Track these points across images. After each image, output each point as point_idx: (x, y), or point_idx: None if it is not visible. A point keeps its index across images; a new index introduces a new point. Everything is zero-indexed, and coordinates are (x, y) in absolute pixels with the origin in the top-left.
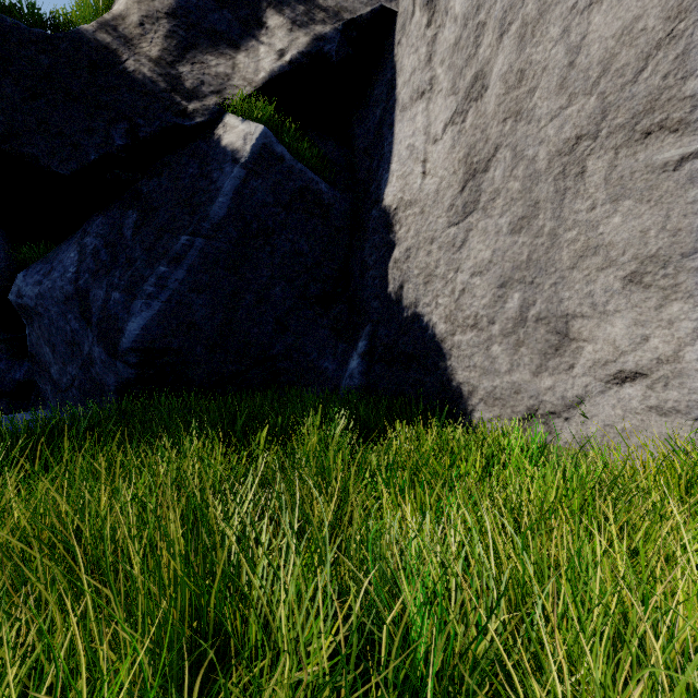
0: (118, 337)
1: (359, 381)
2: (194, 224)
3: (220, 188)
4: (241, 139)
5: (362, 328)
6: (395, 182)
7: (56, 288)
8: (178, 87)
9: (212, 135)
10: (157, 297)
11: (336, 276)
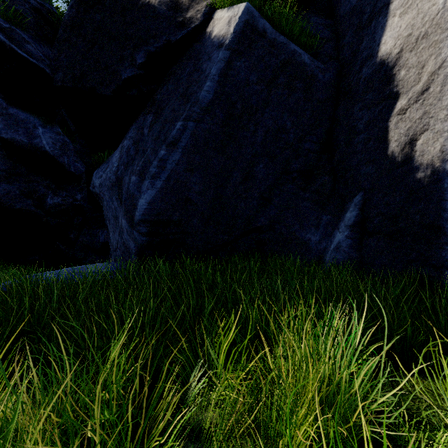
0: (133, 211)
1: (347, 254)
2: (187, 110)
3: (208, 74)
4: (226, 24)
5: (350, 198)
6: (397, 21)
7: (107, 179)
8: (178, 3)
9: (203, 35)
10: (159, 176)
11: (318, 149)
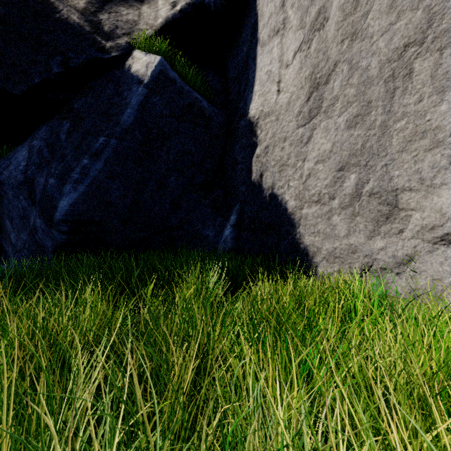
0: (53, 212)
1: (231, 244)
2: (109, 128)
3: (129, 102)
4: (144, 66)
5: (233, 206)
6: (257, 99)
7: (11, 177)
8: (99, 30)
9: (123, 65)
10: (81, 182)
11: (215, 169)
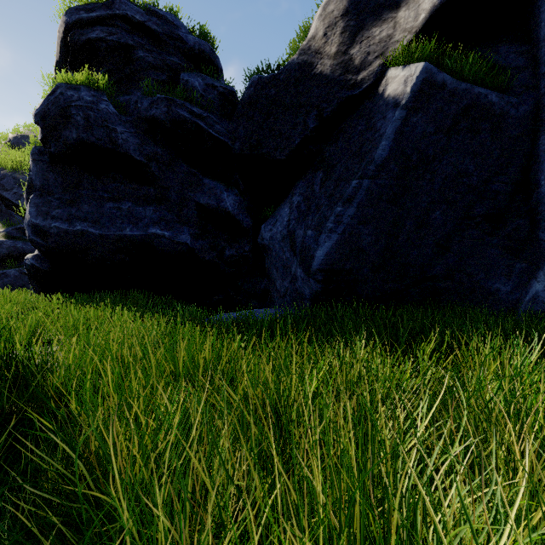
0: (310, 261)
1: None
2: (362, 169)
3: (383, 133)
4: (401, 84)
5: None
6: None
7: (278, 232)
8: (349, 67)
9: (375, 93)
10: (335, 230)
11: (510, 190)
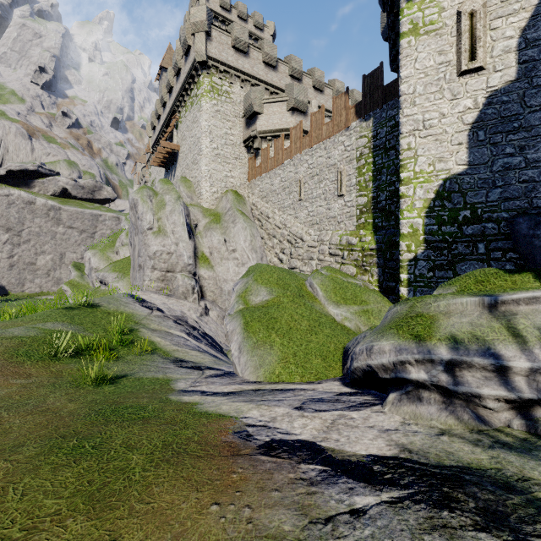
0: None
1: None
2: None
3: None
4: None
5: None
6: None
7: None
8: None
9: None
10: None
11: None
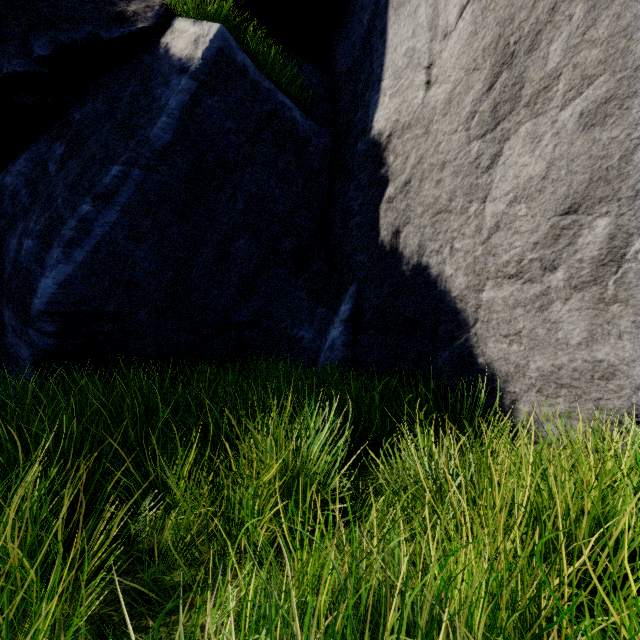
0: (29, 297)
1: (342, 353)
2: (129, 150)
3: (164, 105)
4: (191, 43)
5: (345, 289)
6: (388, 102)
7: None
8: None
9: (157, 45)
10: (79, 244)
11: (313, 228)
